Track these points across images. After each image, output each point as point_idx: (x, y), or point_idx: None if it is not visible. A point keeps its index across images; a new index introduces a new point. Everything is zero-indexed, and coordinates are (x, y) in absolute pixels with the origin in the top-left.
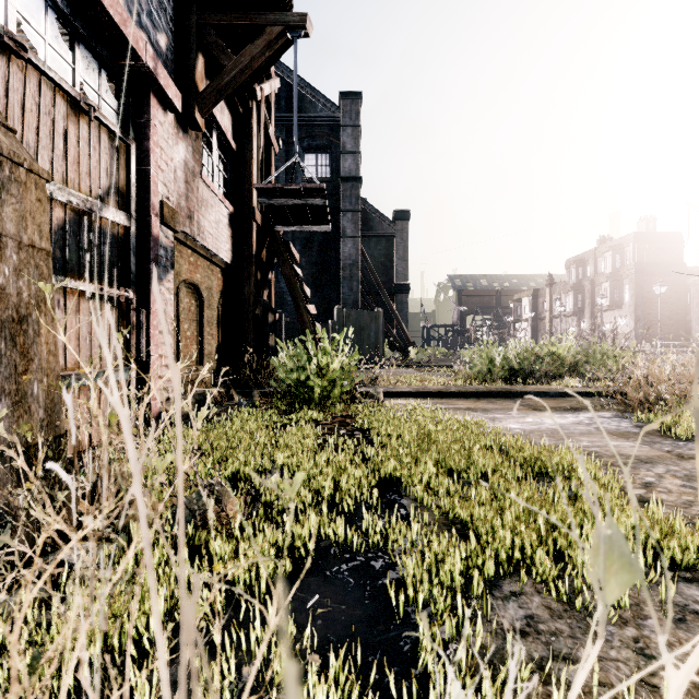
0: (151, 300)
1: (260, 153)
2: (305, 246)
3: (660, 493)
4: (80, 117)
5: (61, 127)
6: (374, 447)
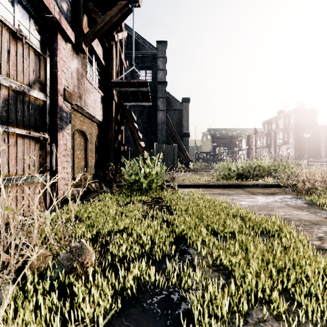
0: (58, 139)
1: (117, 67)
2: (140, 114)
3: None
4: (17, 41)
5: (6, 46)
6: (173, 217)
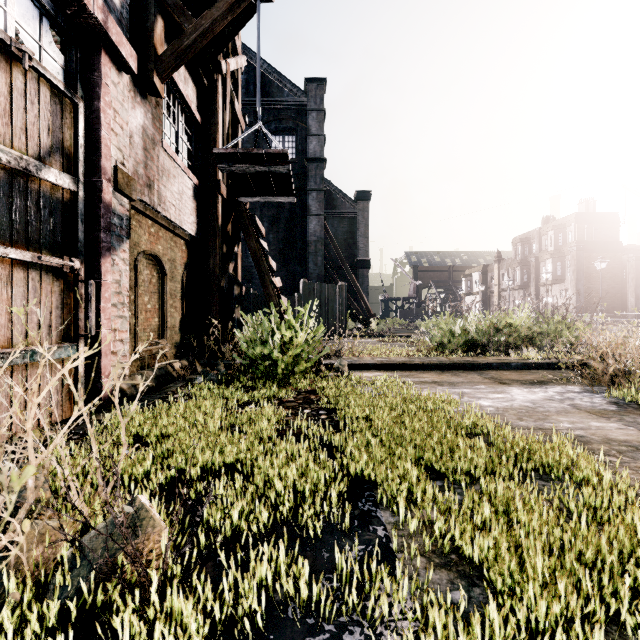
0: (102, 271)
1: (226, 127)
2: (272, 223)
3: None
4: (12, 65)
5: None
6: (342, 437)
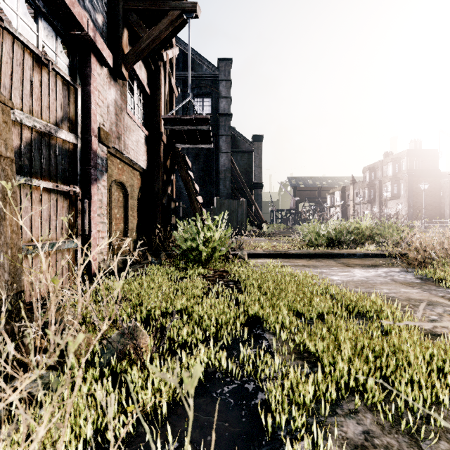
0: (91, 194)
1: (166, 96)
2: (195, 158)
3: (443, 328)
4: (42, 68)
5: (28, 74)
6: (243, 295)
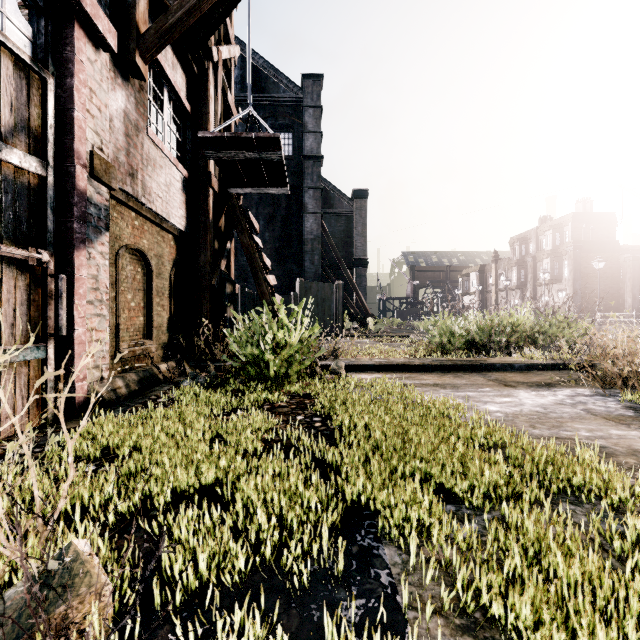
0: (75, 265)
1: (218, 118)
2: (268, 221)
3: None
4: None
5: None
6: (337, 451)
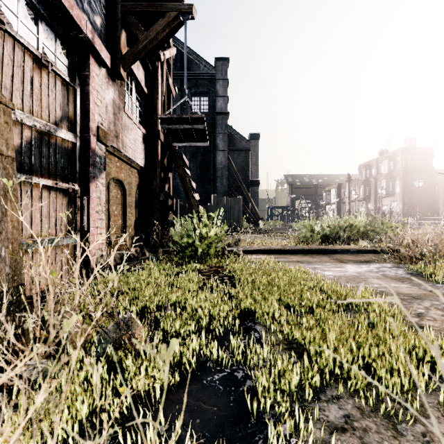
0: (90, 191)
1: (163, 96)
2: (192, 156)
3: (428, 320)
4: (42, 69)
5: (29, 76)
6: (236, 289)
